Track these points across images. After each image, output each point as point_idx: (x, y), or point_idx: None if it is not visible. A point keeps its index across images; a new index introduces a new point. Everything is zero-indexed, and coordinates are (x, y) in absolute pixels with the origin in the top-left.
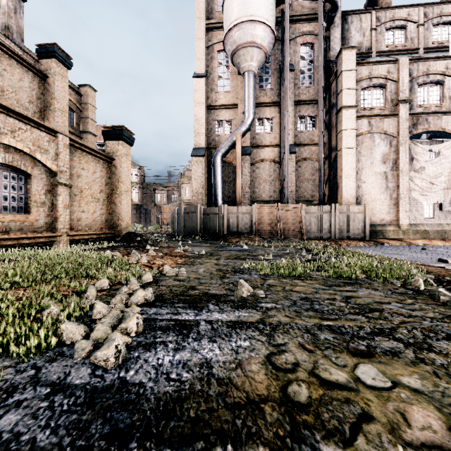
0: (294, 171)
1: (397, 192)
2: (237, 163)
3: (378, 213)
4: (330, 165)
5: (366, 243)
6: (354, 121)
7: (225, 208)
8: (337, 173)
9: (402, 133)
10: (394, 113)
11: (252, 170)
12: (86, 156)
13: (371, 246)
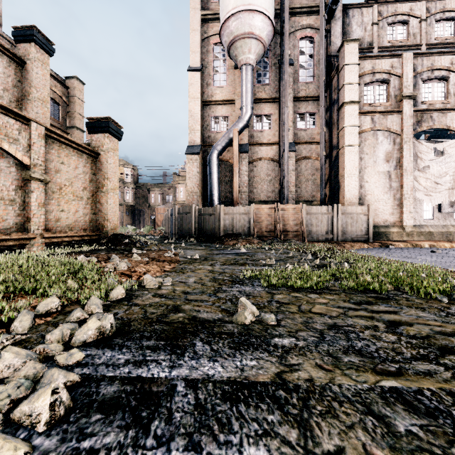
0: (293, 170)
1: (401, 191)
2: (234, 160)
3: (381, 214)
4: (330, 164)
5: (370, 245)
6: (357, 117)
7: (221, 209)
8: (339, 172)
9: (406, 130)
10: (398, 110)
11: (250, 169)
12: (66, 149)
13: (377, 249)
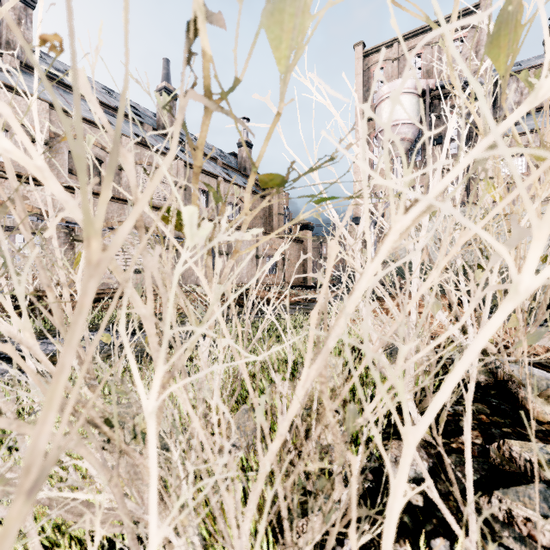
0: None
1: None
2: None
3: None
4: None
5: None
6: None
7: None
8: None
9: None
10: None
11: None
12: (292, 243)
13: None
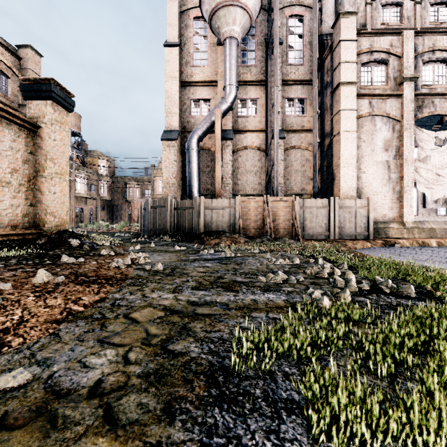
0: (282, 160)
1: (401, 184)
2: (217, 146)
3: (380, 208)
4: (322, 153)
5: (373, 244)
6: (354, 100)
7: (201, 201)
8: (334, 162)
9: (407, 116)
10: (398, 93)
11: (234, 158)
12: None
13: (384, 249)
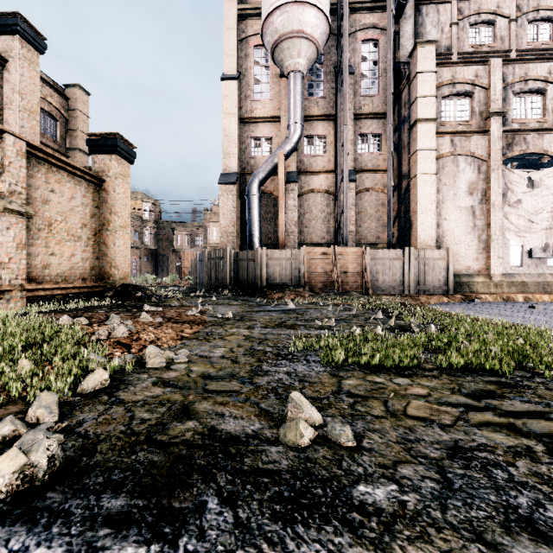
0: (353, 205)
1: (488, 232)
2: (280, 192)
3: (463, 259)
4: (400, 197)
5: (451, 299)
6: (433, 139)
7: (263, 253)
8: (411, 207)
9: (494, 156)
10: (484, 130)
11: (299, 203)
12: (58, 172)
13: (460, 304)
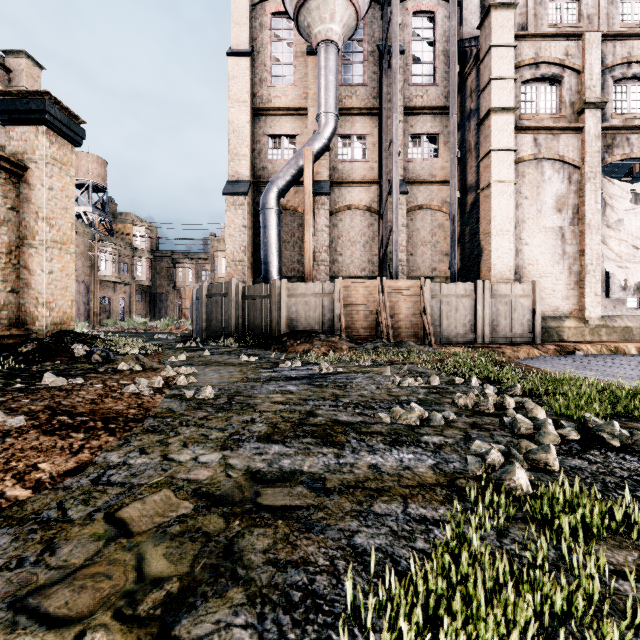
0: (404, 225)
1: (581, 261)
2: (307, 203)
3: (550, 297)
4: (463, 216)
5: (542, 351)
6: (512, 136)
7: (282, 287)
8: (481, 228)
9: (590, 160)
10: (577, 126)
11: (332, 223)
12: None
13: (560, 359)
